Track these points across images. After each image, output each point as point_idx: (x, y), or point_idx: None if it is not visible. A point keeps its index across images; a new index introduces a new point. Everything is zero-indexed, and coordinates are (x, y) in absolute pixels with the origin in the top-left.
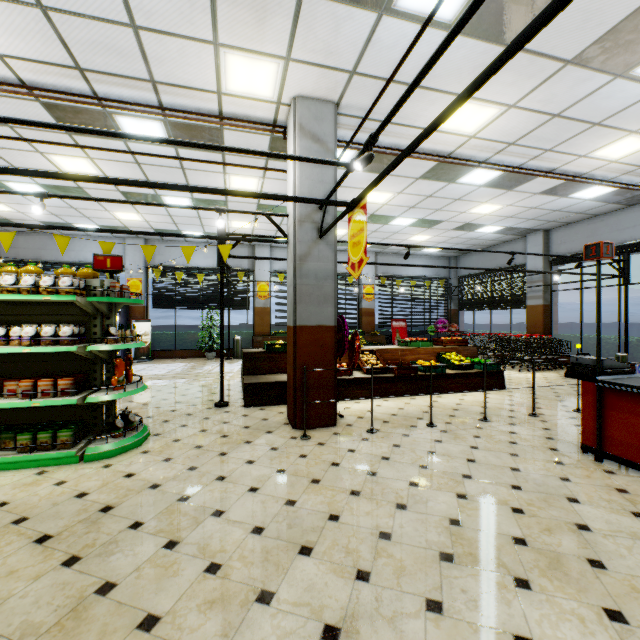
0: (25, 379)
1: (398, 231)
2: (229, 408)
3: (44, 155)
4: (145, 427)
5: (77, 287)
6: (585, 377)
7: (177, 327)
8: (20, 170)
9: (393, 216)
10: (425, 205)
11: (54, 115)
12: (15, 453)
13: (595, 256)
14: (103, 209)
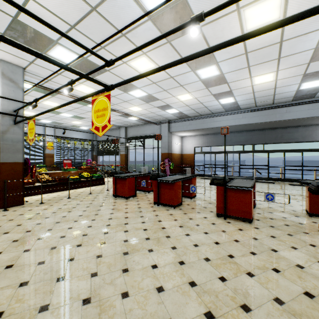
0: None
1: (65, 118)
2: None
3: None
4: None
5: None
6: (113, 175)
7: None
8: None
9: (61, 112)
10: (76, 111)
11: None
12: None
13: (114, 142)
14: None
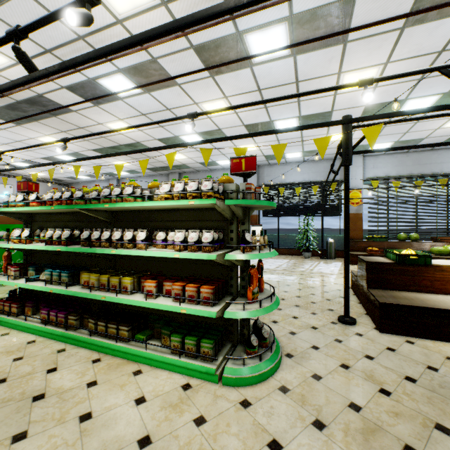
0: (177, 281)
1: None
2: (358, 328)
3: (198, 105)
4: (276, 344)
5: (216, 189)
6: None
7: (276, 230)
8: (155, 29)
9: None
10: None
11: (202, 59)
12: (169, 352)
13: None
14: (232, 145)
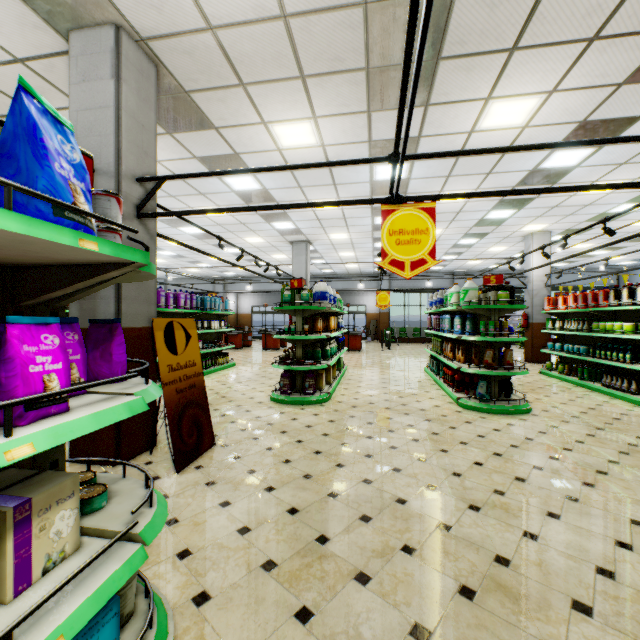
0: None
1: None
2: None
3: None
4: None
5: None
6: None
7: None
8: None
9: None
10: None
11: None
12: None
13: None
14: None
